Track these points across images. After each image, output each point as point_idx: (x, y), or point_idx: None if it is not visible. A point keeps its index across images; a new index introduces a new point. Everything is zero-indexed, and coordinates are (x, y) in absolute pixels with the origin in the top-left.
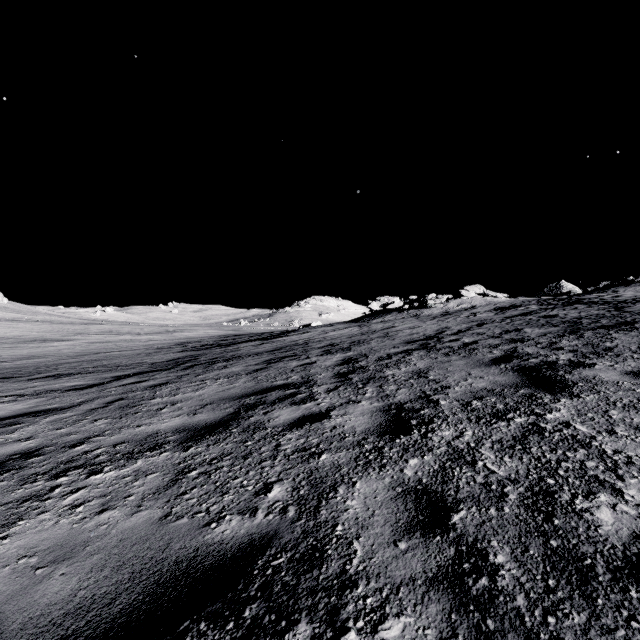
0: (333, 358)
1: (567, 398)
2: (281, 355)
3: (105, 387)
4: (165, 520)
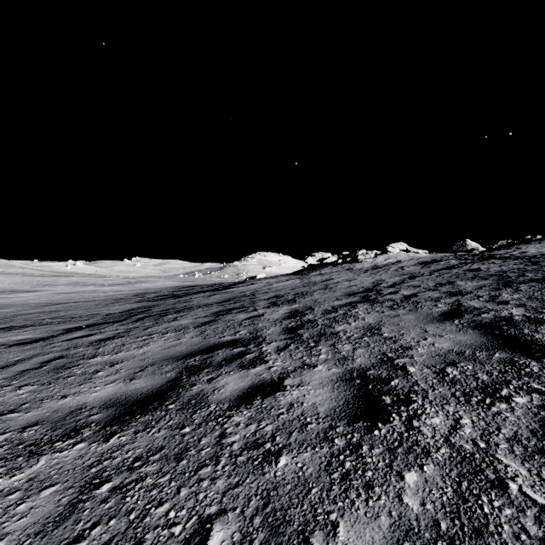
0: (280, 310)
1: None
2: (229, 307)
3: (51, 341)
4: None
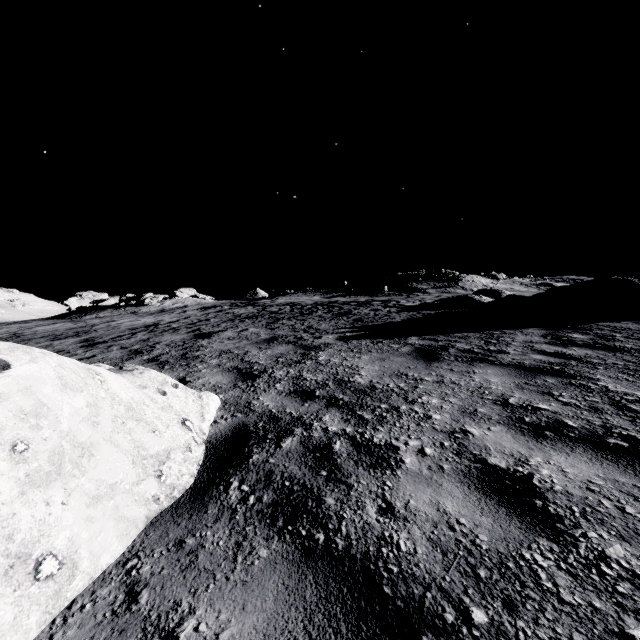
0: (69, 341)
1: (208, 339)
2: None
3: None
4: None
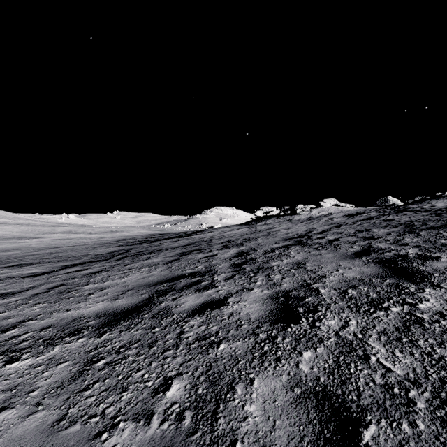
0: (230, 251)
1: (430, 288)
2: (191, 249)
3: (53, 274)
4: (57, 426)
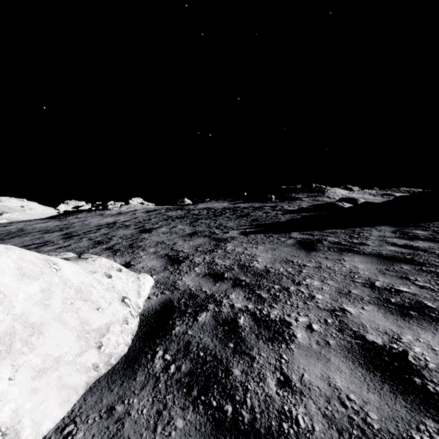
0: (55, 234)
1: (148, 233)
2: (7, 236)
3: None
4: None
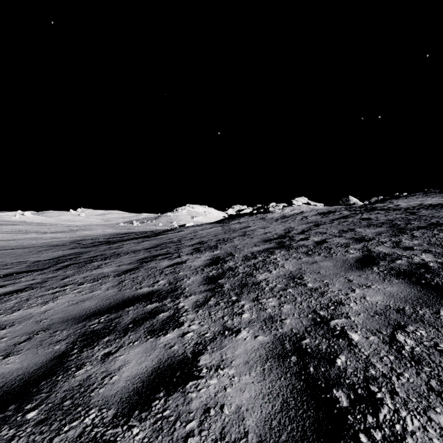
0: (202, 257)
1: None
2: (155, 253)
3: None
4: None
